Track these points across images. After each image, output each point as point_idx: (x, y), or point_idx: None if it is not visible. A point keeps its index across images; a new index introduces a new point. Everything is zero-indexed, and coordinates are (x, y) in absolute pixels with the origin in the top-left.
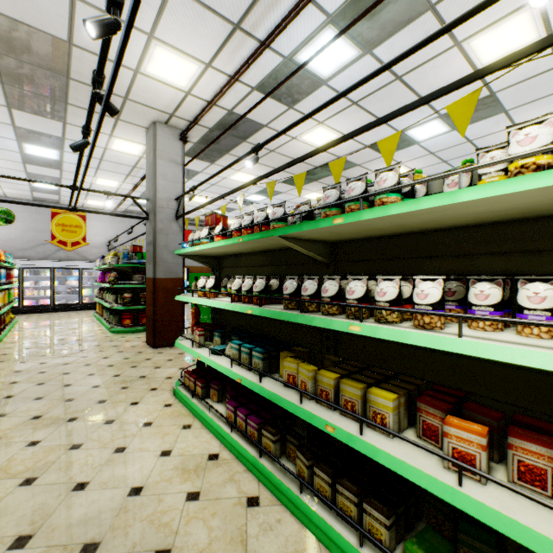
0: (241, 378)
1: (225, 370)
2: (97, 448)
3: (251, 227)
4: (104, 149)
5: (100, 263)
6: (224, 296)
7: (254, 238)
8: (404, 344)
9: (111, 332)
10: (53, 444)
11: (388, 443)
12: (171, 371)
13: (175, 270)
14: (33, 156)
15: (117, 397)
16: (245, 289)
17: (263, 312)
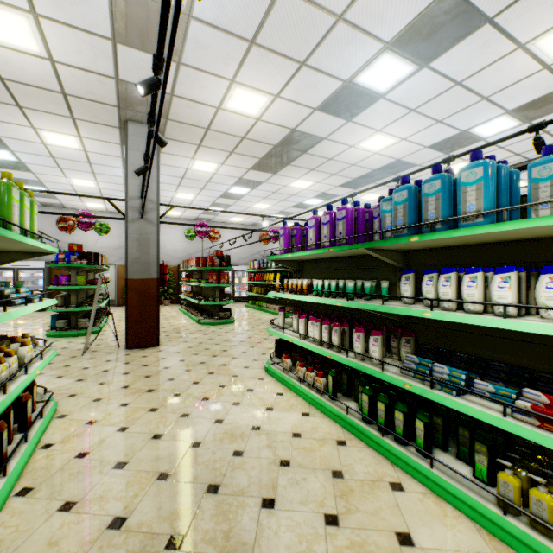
0: None
1: None
2: None
3: None
4: (354, 199)
5: None
6: None
7: None
8: None
9: None
10: None
11: None
12: None
13: None
14: (302, 204)
15: None
16: None
17: None
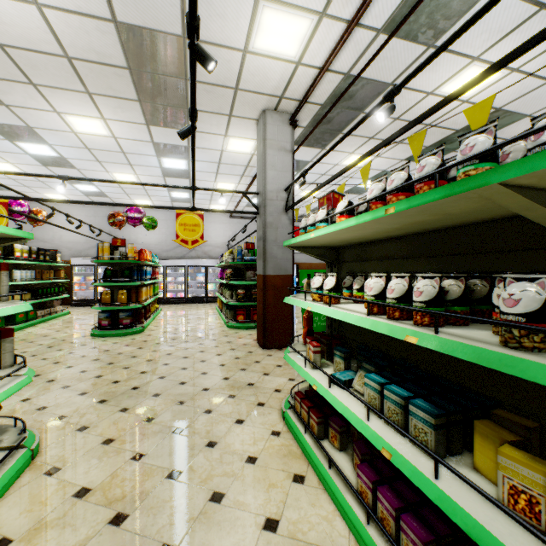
0: (390, 451)
1: (356, 421)
2: (193, 484)
3: (405, 190)
4: (221, 152)
5: (220, 260)
6: (347, 301)
7: (424, 200)
8: None
9: (226, 326)
10: (153, 463)
11: None
12: (280, 381)
13: (285, 266)
14: (169, 169)
15: (222, 409)
16: (394, 296)
17: (448, 346)
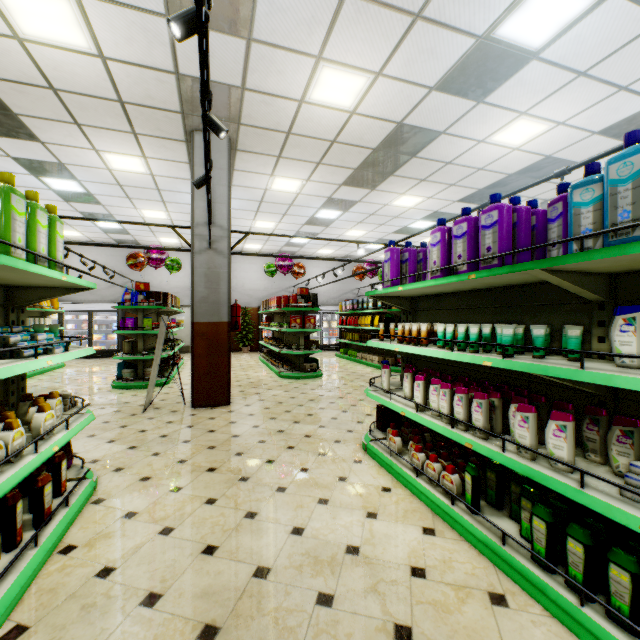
0: None
1: None
2: None
3: None
4: None
5: None
6: None
7: None
8: None
9: None
10: None
11: None
12: None
13: None
14: (407, 228)
15: None
16: None
17: None
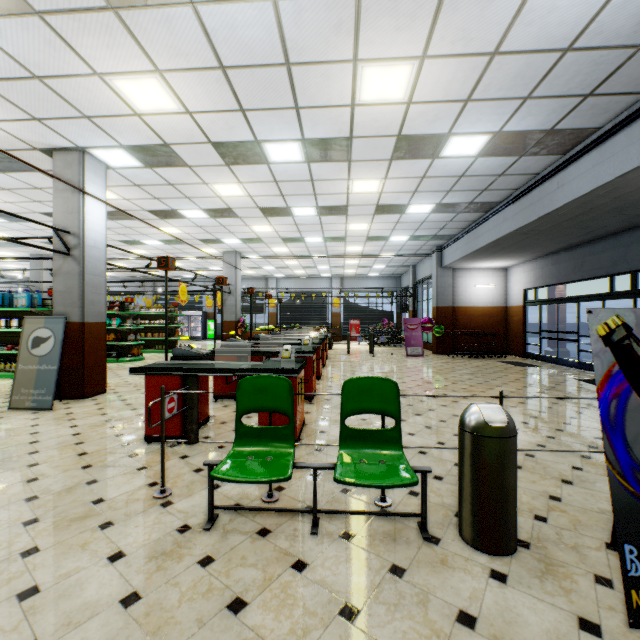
0: None
1: None
2: None
3: None
4: None
5: None
6: None
7: None
8: (146, 329)
9: None
10: None
11: (143, 337)
12: None
13: None
14: None
15: None
16: None
17: None
